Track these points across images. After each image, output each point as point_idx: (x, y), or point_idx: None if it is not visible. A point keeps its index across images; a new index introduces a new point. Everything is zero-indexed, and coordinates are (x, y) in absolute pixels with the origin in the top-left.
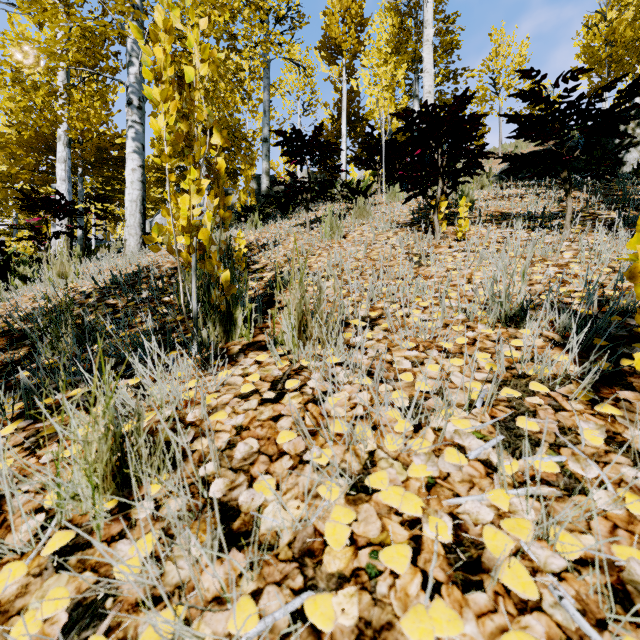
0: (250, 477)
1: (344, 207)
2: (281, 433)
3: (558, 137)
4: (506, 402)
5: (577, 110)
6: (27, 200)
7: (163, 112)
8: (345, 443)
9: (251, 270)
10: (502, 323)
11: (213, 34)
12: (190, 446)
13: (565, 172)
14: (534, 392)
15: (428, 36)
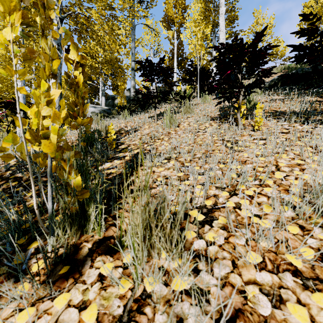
0: None
1: (176, 106)
2: None
3: None
4: None
5: None
6: None
7: (10, 25)
8: None
9: (118, 149)
10: None
11: (99, 3)
12: None
13: None
14: None
15: (222, 11)
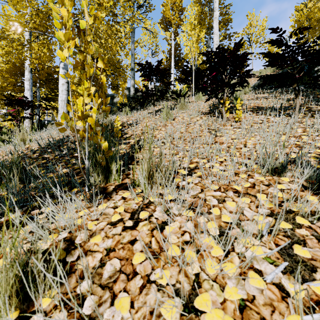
0: (113, 294)
1: (173, 103)
2: (135, 255)
3: (292, 65)
4: (283, 232)
5: (303, 50)
6: (7, 100)
7: (67, 47)
8: (178, 265)
9: (123, 138)
10: (269, 173)
11: (104, 12)
12: (75, 263)
13: (295, 84)
14: (300, 224)
15: (216, 15)
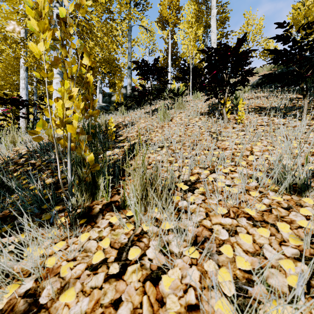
0: None
1: (170, 102)
2: None
3: (301, 62)
4: None
5: (312, 46)
6: (0, 99)
7: (43, 40)
8: None
9: (117, 140)
10: (286, 191)
11: (99, 8)
12: None
13: (302, 84)
14: None
15: (213, 13)
